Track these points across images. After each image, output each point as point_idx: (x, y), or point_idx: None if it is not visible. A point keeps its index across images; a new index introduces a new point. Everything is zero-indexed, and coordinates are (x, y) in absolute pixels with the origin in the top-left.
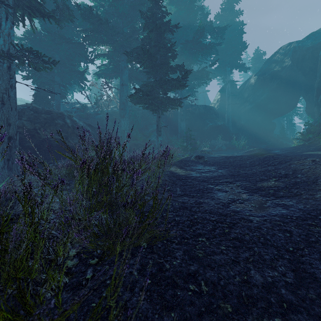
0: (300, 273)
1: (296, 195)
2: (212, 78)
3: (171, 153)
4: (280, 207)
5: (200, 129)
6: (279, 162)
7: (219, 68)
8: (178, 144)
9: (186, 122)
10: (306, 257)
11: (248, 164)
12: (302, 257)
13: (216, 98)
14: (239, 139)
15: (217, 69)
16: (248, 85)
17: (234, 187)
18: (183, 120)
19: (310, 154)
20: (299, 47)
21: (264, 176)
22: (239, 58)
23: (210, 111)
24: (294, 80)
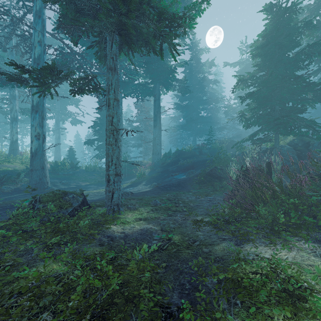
0: None
1: None
2: None
3: None
4: None
5: None
6: None
7: None
8: None
9: None
10: None
11: None
12: None
13: None
14: None
15: None
16: None
17: None
18: None
19: None
20: None
21: None
22: None
23: None
24: None
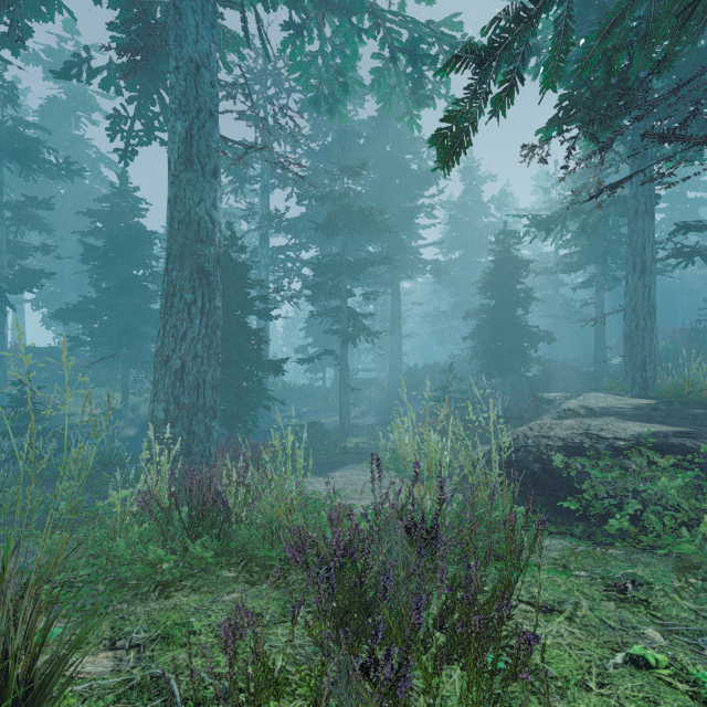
0: None
1: None
2: None
3: None
4: None
5: None
6: None
7: None
8: None
9: None
10: None
11: None
12: None
13: None
14: None
15: None
16: None
17: None
18: None
19: None
20: None
21: None
22: None
23: None
24: None
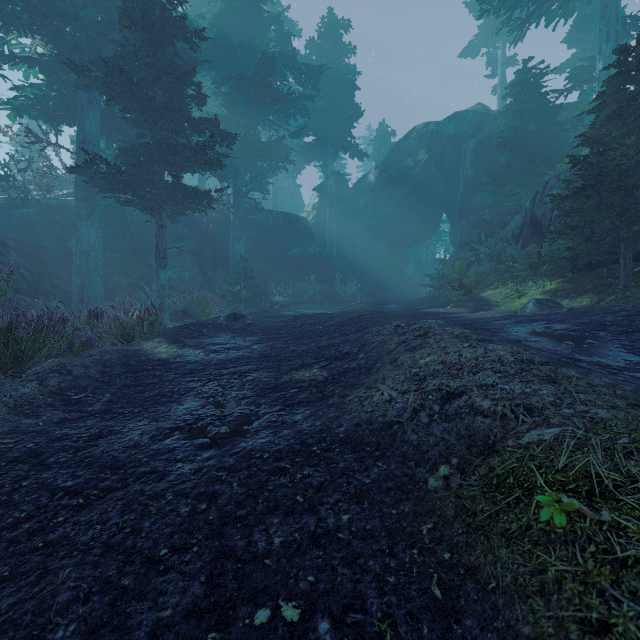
0: (103, 634)
1: (322, 399)
2: (305, 162)
3: (199, 307)
4: (270, 429)
5: (276, 259)
6: (358, 328)
7: (316, 146)
8: (224, 287)
9: (248, 243)
10: (174, 571)
11: (318, 331)
12: (164, 574)
13: (312, 201)
14: (348, 281)
15: (312, 147)
16: (365, 185)
17: (239, 384)
18: (240, 238)
19: (428, 312)
20: (438, 132)
21: (314, 357)
22: (350, 134)
23: (298, 225)
24: (433, 187)
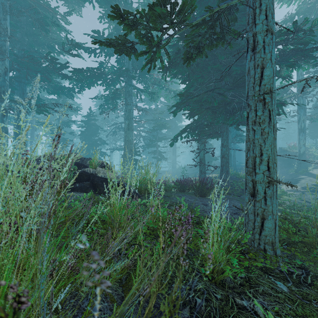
0: None
1: None
2: None
3: None
4: None
5: None
6: None
7: None
8: None
9: None
10: None
11: None
12: None
13: None
14: None
15: None
16: None
17: None
18: None
19: None
20: None
21: None
22: None
23: None
24: None
